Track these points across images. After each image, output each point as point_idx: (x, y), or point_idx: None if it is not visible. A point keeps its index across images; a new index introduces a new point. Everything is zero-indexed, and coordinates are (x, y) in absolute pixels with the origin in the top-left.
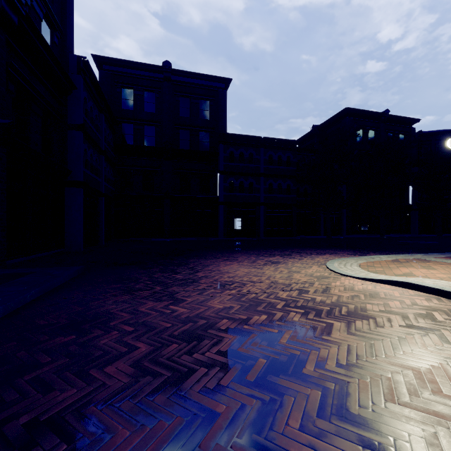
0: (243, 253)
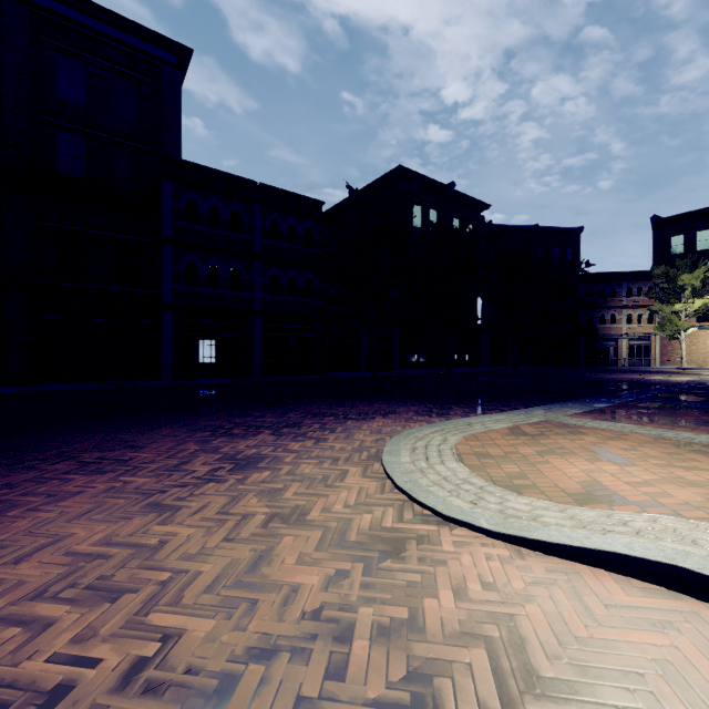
0: (179, 426)
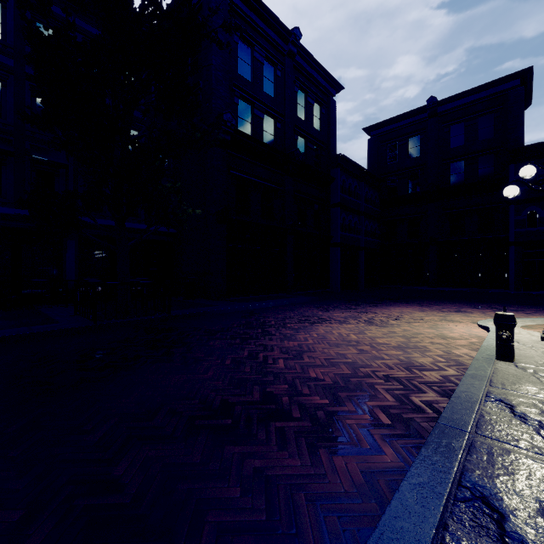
0: (464, 304)
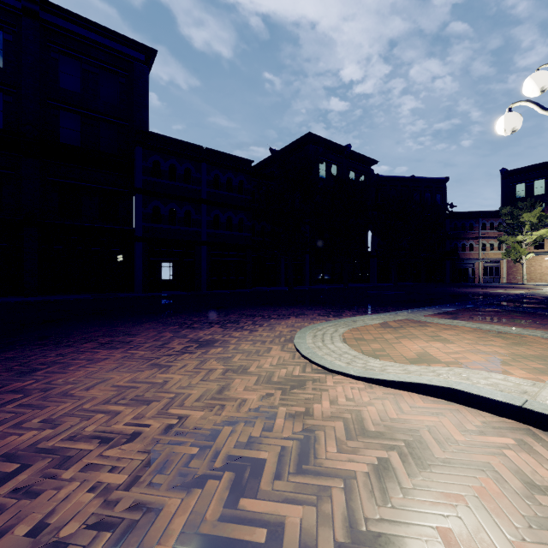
0: (156, 322)
